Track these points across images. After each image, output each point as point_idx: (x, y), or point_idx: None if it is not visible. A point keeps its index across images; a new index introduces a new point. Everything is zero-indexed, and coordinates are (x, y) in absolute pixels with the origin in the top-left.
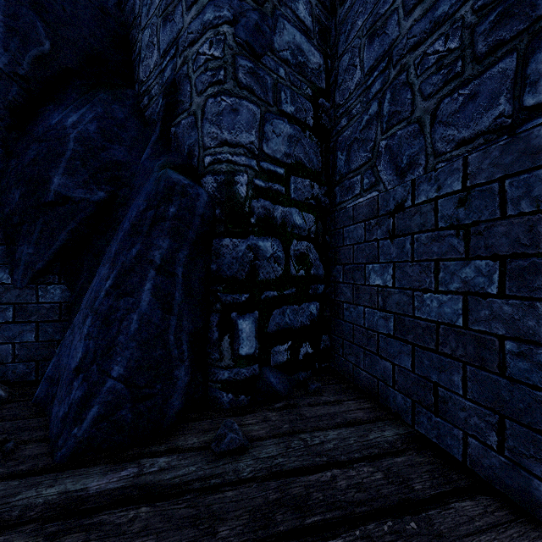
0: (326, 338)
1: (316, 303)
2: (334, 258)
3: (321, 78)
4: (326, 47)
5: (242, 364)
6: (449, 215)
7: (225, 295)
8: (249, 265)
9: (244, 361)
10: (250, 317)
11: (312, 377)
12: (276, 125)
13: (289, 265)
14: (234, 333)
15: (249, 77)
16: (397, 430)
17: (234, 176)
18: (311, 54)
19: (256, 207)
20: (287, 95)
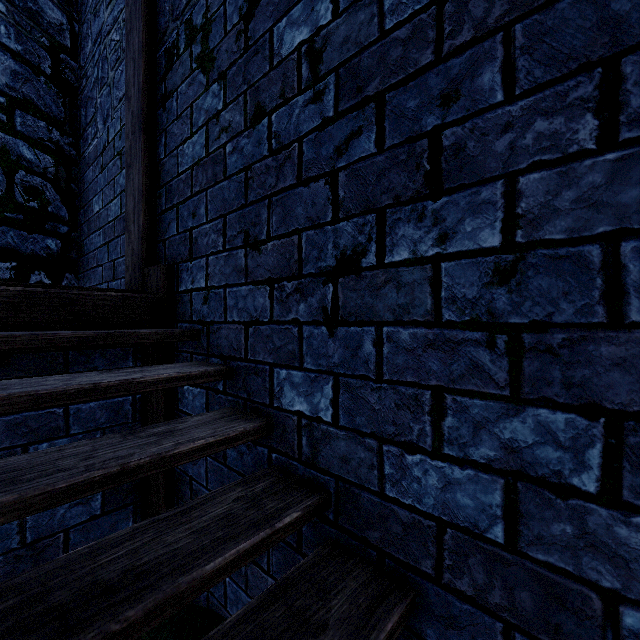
0: (72, 277)
1: (56, 240)
2: (80, 205)
3: (64, 36)
4: (72, 10)
5: None
6: (117, 147)
7: None
8: None
9: None
10: None
11: None
12: None
13: (13, 191)
14: None
15: None
16: None
17: None
18: (48, 8)
19: None
20: (11, 31)
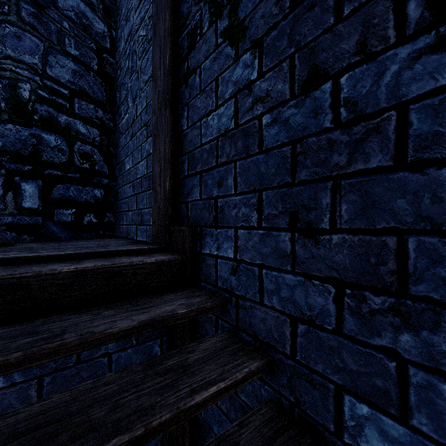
0: (110, 216)
1: (100, 190)
2: (116, 163)
3: (105, 40)
4: (110, 21)
5: (25, 214)
6: (144, 120)
7: (9, 163)
8: (32, 147)
9: (27, 211)
10: (33, 183)
11: (95, 237)
12: (60, 59)
13: (73, 157)
14: (17, 191)
15: (32, 18)
16: (126, 241)
17: (17, 82)
18: (95, 21)
19: (39, 109)
20: (71, 42)
